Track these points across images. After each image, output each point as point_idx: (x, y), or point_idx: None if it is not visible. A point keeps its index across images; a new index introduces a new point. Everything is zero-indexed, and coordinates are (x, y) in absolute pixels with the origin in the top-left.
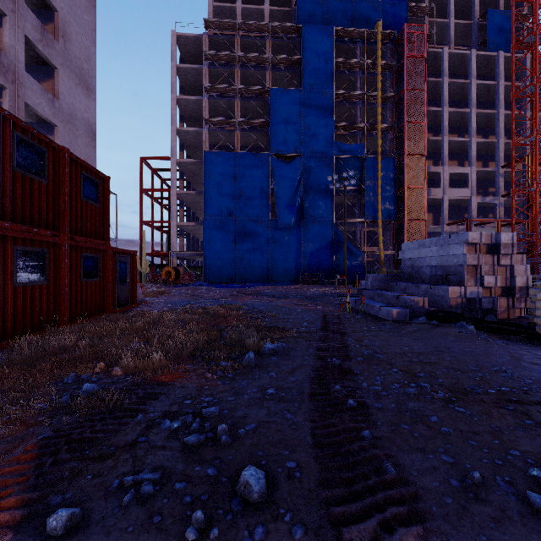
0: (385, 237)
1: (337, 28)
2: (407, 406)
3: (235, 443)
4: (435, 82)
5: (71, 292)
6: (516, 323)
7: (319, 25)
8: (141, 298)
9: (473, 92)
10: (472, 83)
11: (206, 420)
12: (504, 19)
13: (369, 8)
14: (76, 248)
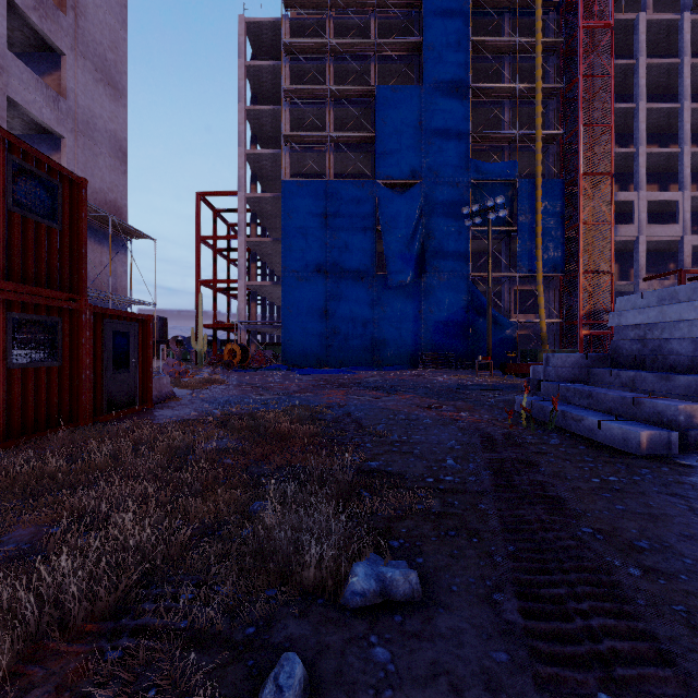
0: (547, 299)
1: None
2: None
3: None
4: (625, 66)
5: None
6: None
7: None
8: (167, 393)
9: (687, 77)
10: (684, 63)
11: None
12: None
13: None
14: None
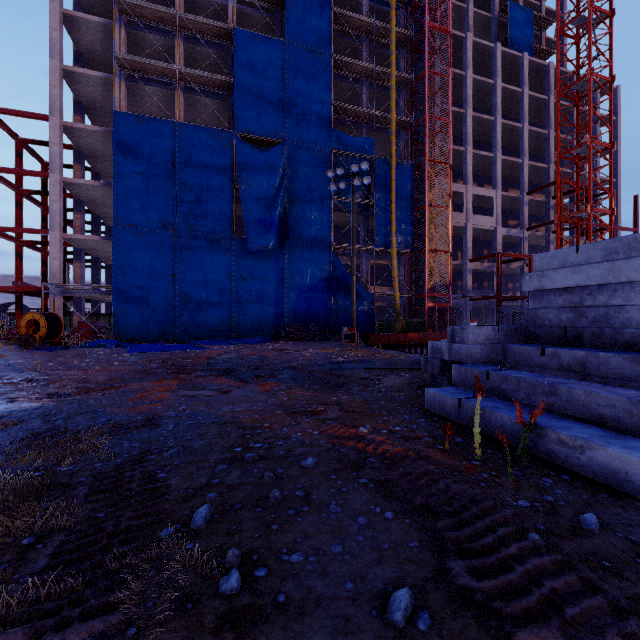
0: (399, 273)
1: None
2: None
3: None
4: (457, 75)
5: None
6: None
7: None
8: None
9: (498, 96)
10: (497, 84)
11: None
12: (525, 18)
13: None
14: None
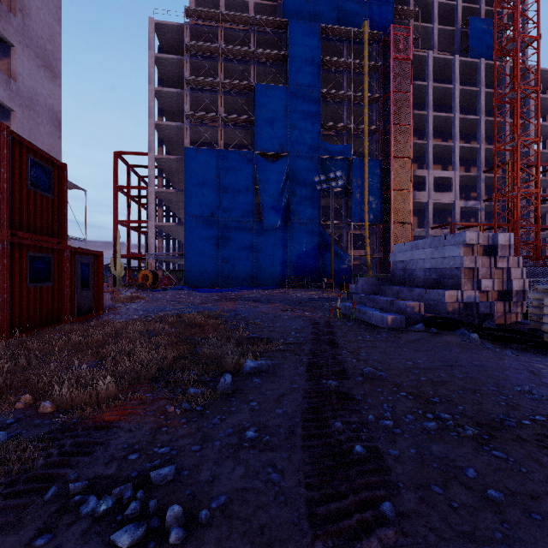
0: (372, 240)
1: (324, 25)
2: (430, 451)
3: (192, 539)
4: (420, 86)
5: (12, 300)
6: (517, 329)
7: (305, 21)
8: (109, 305)
9: (457, 97)
10: (455, 88)
11: (154, 491)
12: (485, 27)
13: (356, 8)
14: (20, 247)
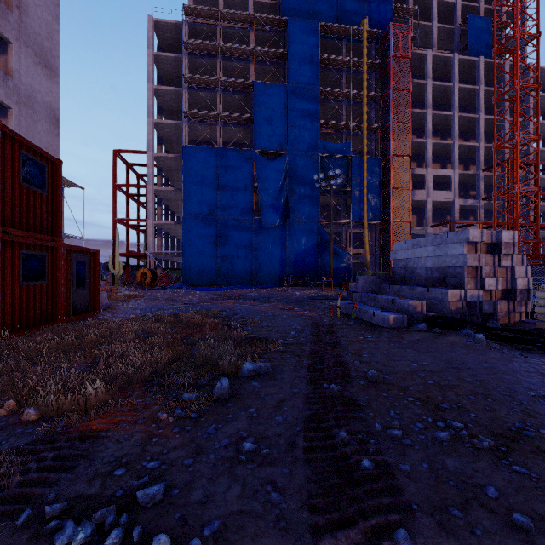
0: (371, 238)
1: (323, 23)
2: (444, 465)
3: None
4: (419, 84)
5: (4, 299)
6: (523, 329)
7: (304, 19)
8: (106, 304)
9: (456, 95)
10: (454, 86)
11: (140, 515)
12: (484, 26)
13: (355, 6)
14: (12, 244)
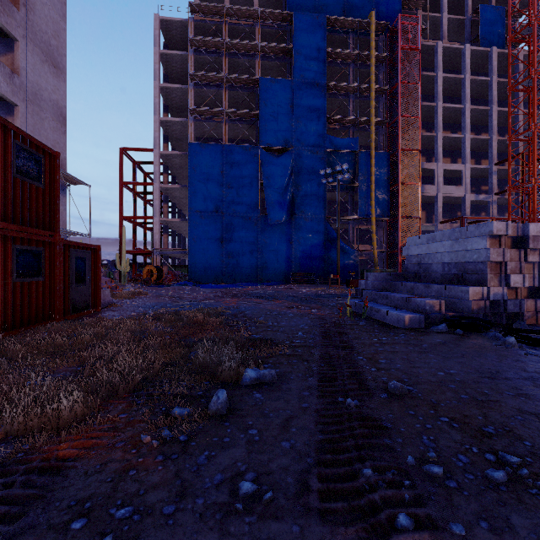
0: (379, 235)
1: (330, 16)
2: (511, 525)
3: None
4: (429, 76)
5: None
6: None
7: (310, 13)
8: (109, 301)
9: (467, 88)
10: (465, 78)
11: None
12: (496, 15)
13: None
14: (5, 239)
